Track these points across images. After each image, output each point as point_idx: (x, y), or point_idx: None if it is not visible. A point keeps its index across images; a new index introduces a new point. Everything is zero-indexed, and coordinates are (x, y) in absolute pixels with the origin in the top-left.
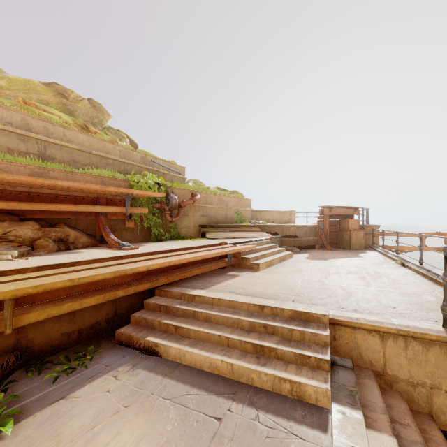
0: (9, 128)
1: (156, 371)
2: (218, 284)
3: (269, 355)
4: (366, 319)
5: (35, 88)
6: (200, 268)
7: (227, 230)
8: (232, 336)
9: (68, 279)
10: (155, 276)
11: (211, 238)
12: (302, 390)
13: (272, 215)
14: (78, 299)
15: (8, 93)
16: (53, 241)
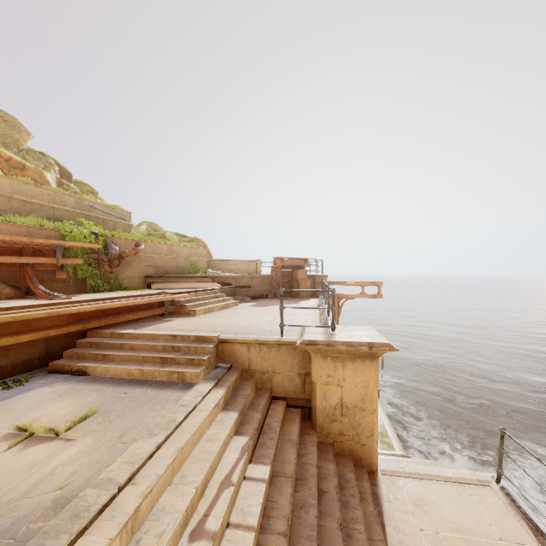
0: None
1: (85, 382)
2: (149, 326)
3: (171, 363)
4: (240, 337)
5: None
6: (135, 314)
7: (176, 280)
8: (148, 355)
9: (11, 316)
10: (87, 321)
11: (157, 289)
12: (184, 375)
13: (237, 265)
14: (15, 336)
15: None
16: None
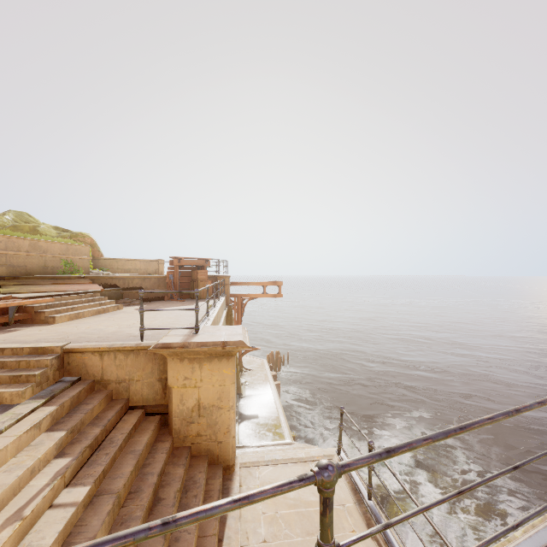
0: None
1: None
2: None
3: None
4: (92, 345)
5: None
6: None
7: (40, 282)
8: None
9: None
10: None
11: (9, 293)
12: (1, 397)
13: (134, 264)
14: None
15: None
16: None
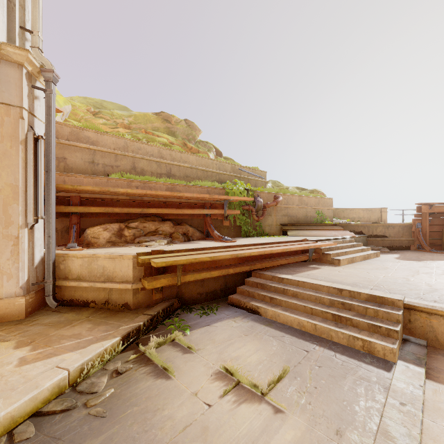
0: (152, 159)
1: (260, 322)
2: (301, 273)
3: (346, 323)
4: (442, 307)
5: (150, 119)
6: (285, 259)
7: (307, 228)
8: (315, 307)
9: (209, 256)
10: (252, 262)
11: (293, 236)
12: (372, 346)
13: (358, 213)
14: (209, 271)
15: (134, 127)
16: (181, 234)
